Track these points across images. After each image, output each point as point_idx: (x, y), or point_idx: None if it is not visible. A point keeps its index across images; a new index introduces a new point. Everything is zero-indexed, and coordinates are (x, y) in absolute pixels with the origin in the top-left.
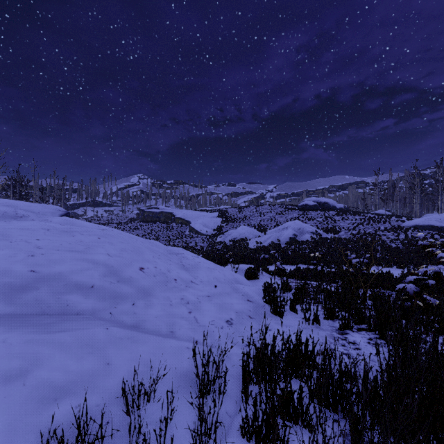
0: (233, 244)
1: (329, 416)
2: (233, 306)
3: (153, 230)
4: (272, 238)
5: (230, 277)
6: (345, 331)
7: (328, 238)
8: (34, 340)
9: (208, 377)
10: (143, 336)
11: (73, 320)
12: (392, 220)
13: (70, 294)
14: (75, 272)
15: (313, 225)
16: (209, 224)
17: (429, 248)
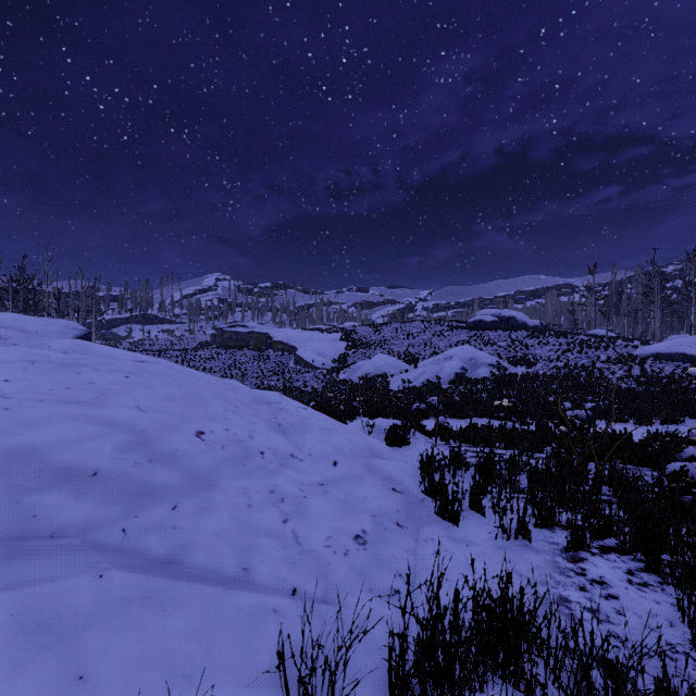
0: (365, 384)
1: None
2: (367, 504)
3: (238, 361)
4: (427, 374)
5: (361, 445)
6: (579, 553)
7: (517, 375)
8: None
9: None
10: (179, 588)
11: (35, 553)
12: (618, 345)
13: (45, 491)
14: (66, 445)
15: (492, 352)
16: (326, 351)
17: None
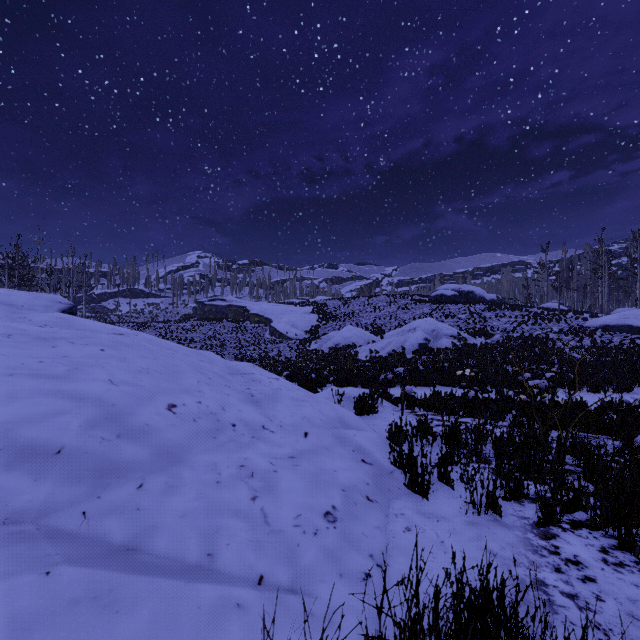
0: (335, 354)
1: None
2: (337, 477)
3: (217, 332)
4: (393, 344)
5: (331, 415)
6: (550, 529)
7: (477, 345)
8: None
9: None
10: (135, 584)
11: None
12: (569, 317)
13: (3, 472)
14: (31, 421)
15: (452, 324)
16: (299, 323)
17: None
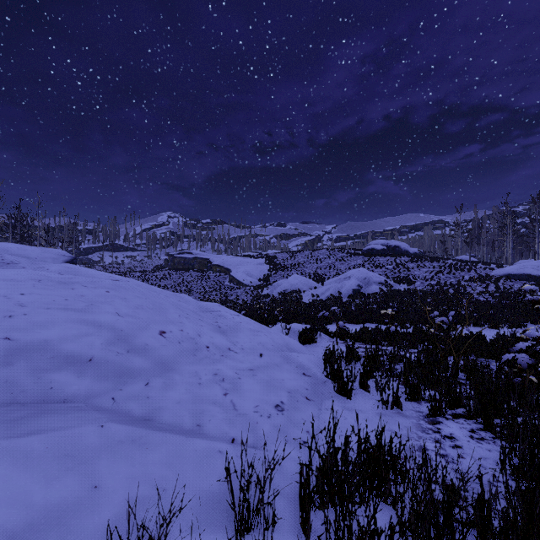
0: (283, 297)
1: None
2: (284, 384)
3: (185, 280)
4: (331, 290)
5: (280, 342)
6: (437, 418)
7: (400, 291)
8: None
9: (248, 505)
10: (155, 435)
11: (55, 412)
12: (478, 267)
13: (57, 371)
14: (69, 340)
15: (381, 273)
16: (253, 273)
17: (539, 304)
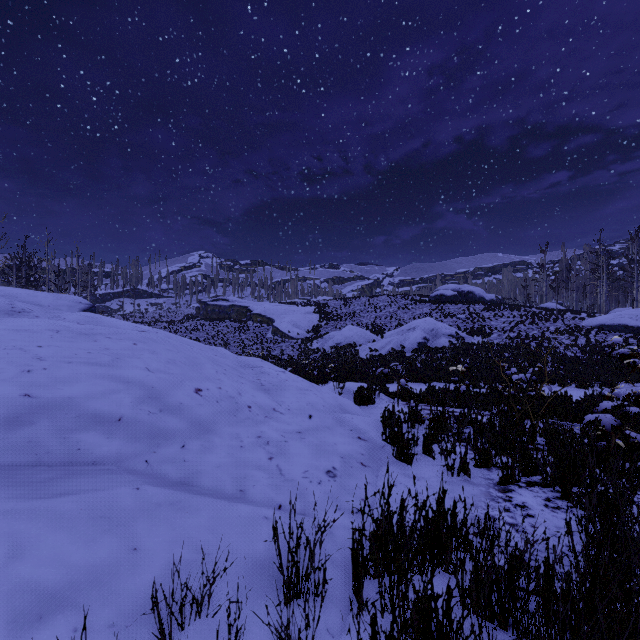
0: (336, 352)
1: (495, 635)
2: (337, 448)
3: (220, 332)
4: (392, 343)
5: (332, 403)
6: (509, 486)
7: (474, 344)
8: (14, 512)
9: (297, 569)
10: (195, 499)
11: (85, 474)
12: (566, 317)
13: (84, 431)
14: (95, 397)
15: (452, 324)
16: (301, 323)
17: (630, 358)
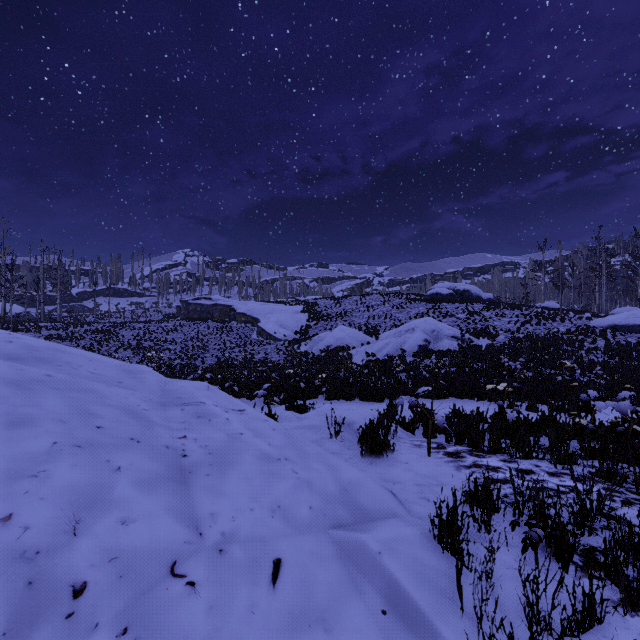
0: (327, 357)
1: None
2: None
3: (200, 333)
4: (390, 346)
5: (329, 491)
6: None
7: (482, 347)
8: None
9: None
10: None
11: None
12: (572, 317)
13: None
14: None
15: (451, 324)
16: (288, 323)
17: None
